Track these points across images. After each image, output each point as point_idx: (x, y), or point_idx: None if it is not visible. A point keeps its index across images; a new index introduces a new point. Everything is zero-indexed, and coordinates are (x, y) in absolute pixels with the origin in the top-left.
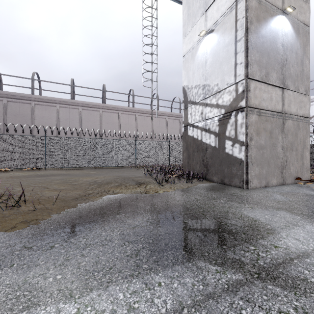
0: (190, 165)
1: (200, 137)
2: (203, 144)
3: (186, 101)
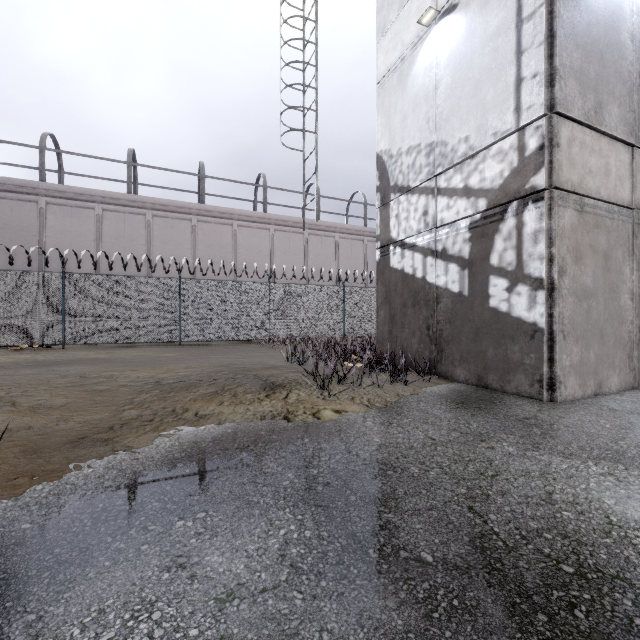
0: (394, 339)
1: (421, 271)
2: (428, 288)
3: (385, 187)
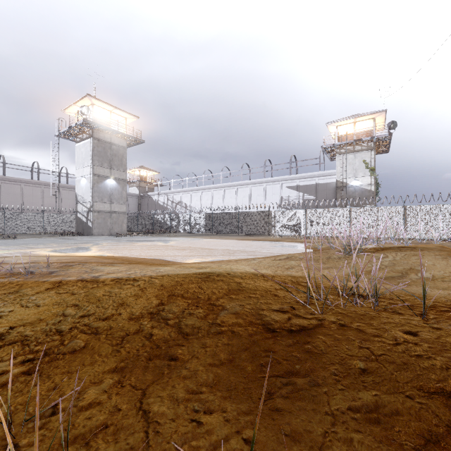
0: (78, 230)
1: (82, 218)
2: (82, 221)
3: (77, 200)
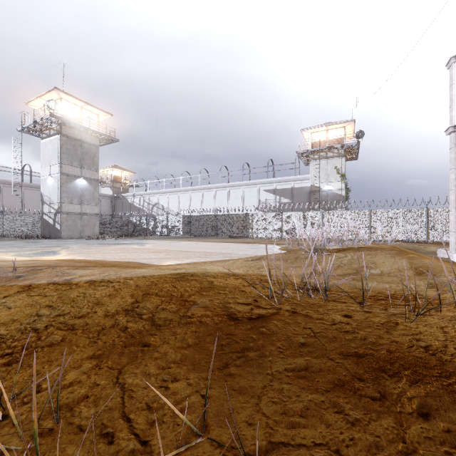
0: (44, 233)
1: (48, 220)
2: (49, 223)
3: (42, 200)
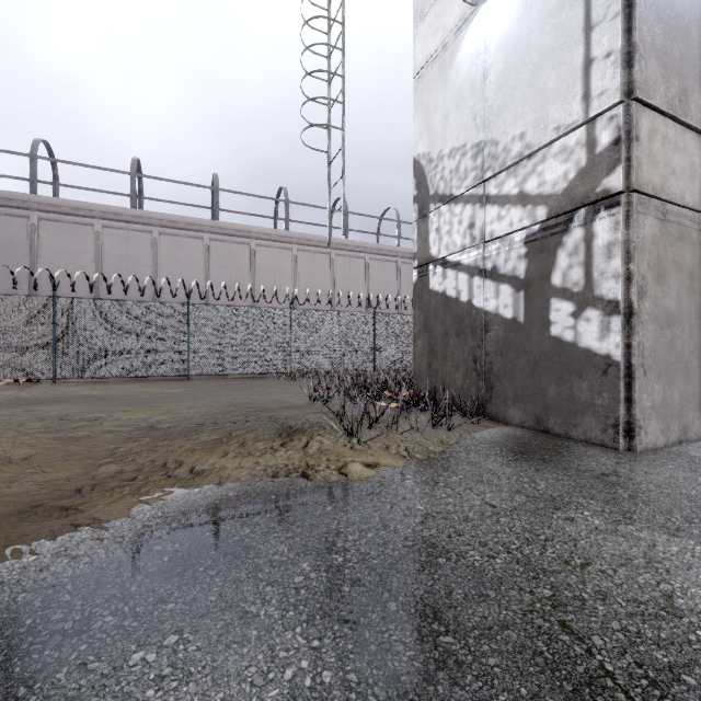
0: (435, 373)
1: (466, 294)
2: (475, 313)
3: (423, 196)
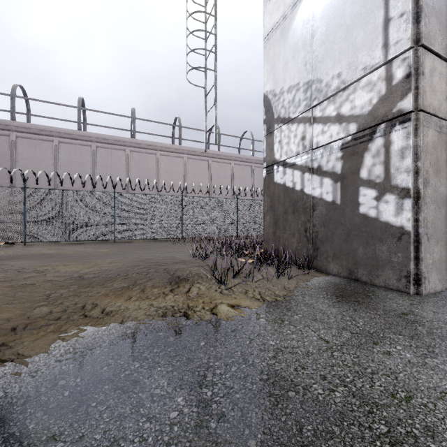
0: (278, 239)
1: (299, 185)
2: (306, 198)
3: (270, 119)
